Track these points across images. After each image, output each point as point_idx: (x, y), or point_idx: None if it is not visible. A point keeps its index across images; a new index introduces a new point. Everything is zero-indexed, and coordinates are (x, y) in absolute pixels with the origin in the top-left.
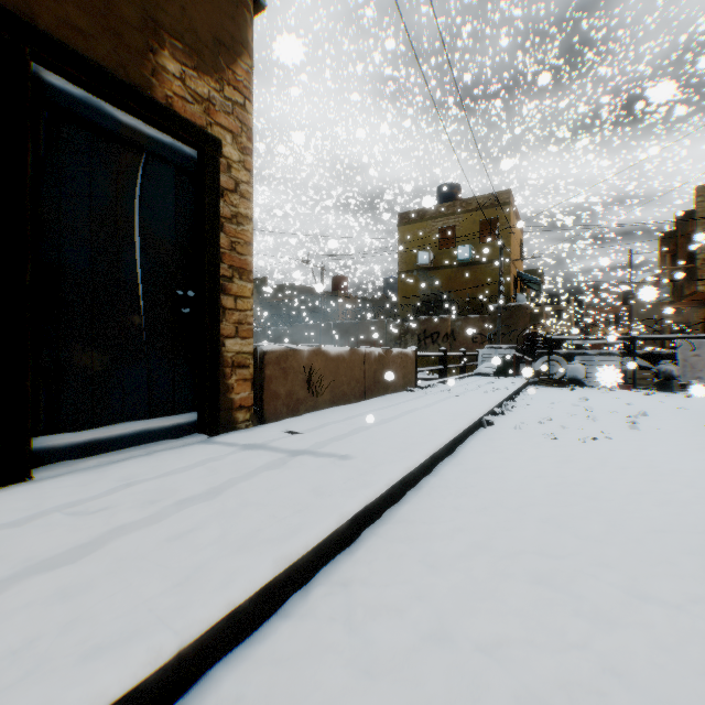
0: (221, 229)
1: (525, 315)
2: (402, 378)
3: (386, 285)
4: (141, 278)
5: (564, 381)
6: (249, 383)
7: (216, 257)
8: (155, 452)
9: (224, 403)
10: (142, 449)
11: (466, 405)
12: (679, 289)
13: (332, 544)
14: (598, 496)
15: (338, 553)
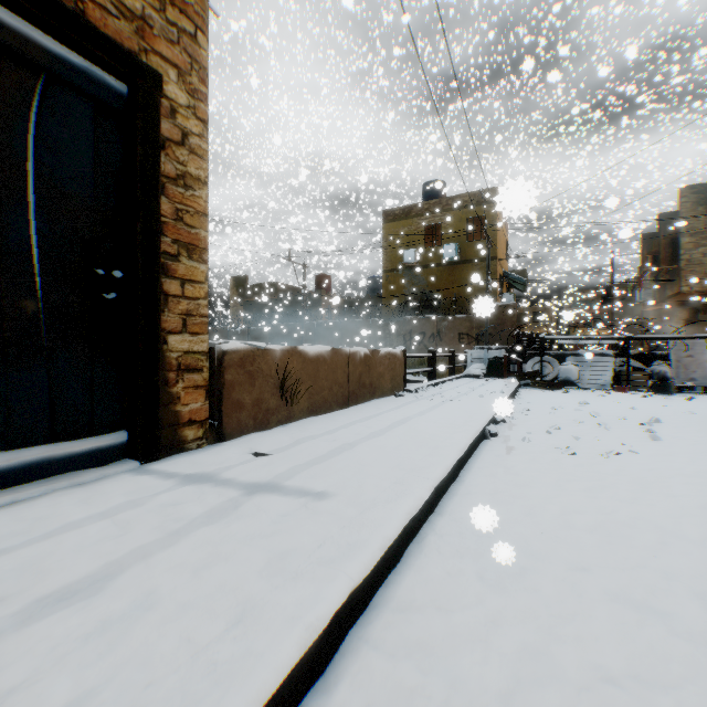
0: (162, 191)
1: (513, 315)
2: (390, 381)
3: (370, 285)
4: (38, 248)
5: (558, 383)
6: (202, 391)
7: (154, 226)
8: (55, 491)
9: (166, 418)
10: (33, 489)
11: (464, 413)
12: (661, 290)
13: (291, 687)
14: (666, 546)
15: (304, 694)
